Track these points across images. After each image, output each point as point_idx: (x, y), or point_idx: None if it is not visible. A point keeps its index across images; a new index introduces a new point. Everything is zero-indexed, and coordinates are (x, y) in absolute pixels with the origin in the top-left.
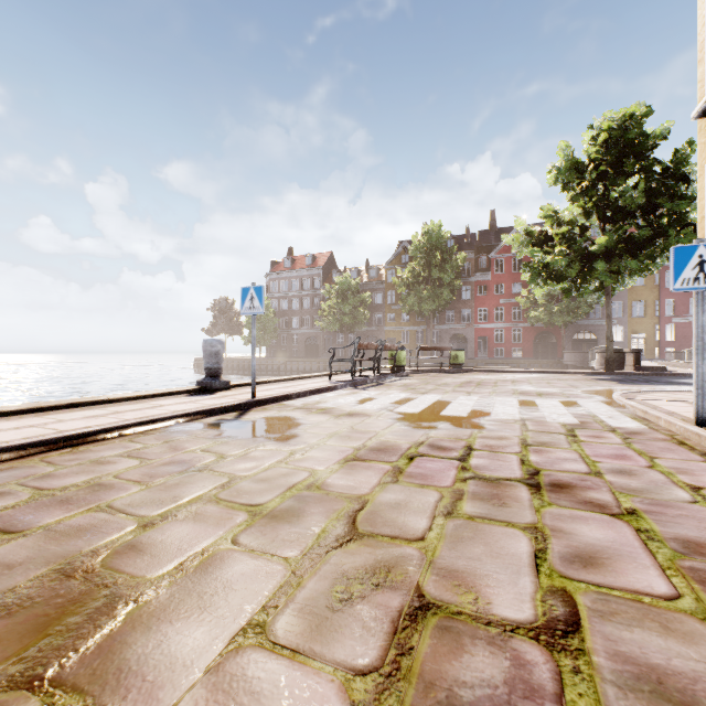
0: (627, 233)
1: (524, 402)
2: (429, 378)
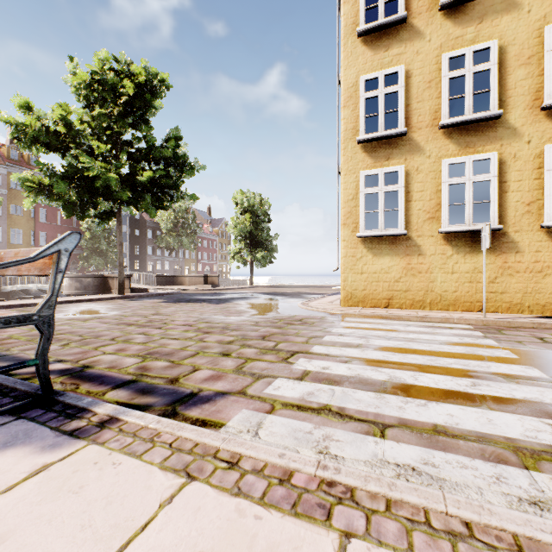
0: (6, 162)
1: (364, 328)
2: (31, 334)
